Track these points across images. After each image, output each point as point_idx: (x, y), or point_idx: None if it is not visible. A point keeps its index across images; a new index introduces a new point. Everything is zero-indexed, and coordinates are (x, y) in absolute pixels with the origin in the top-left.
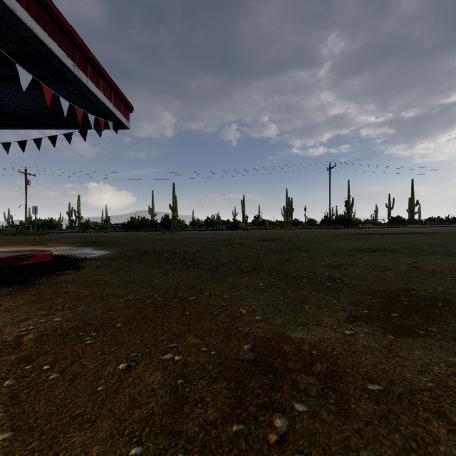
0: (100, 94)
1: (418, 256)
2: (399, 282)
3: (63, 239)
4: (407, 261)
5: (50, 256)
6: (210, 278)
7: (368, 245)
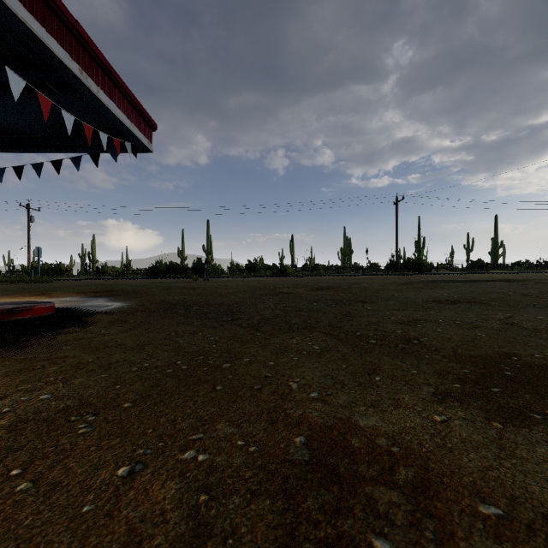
0: (115, 107)
1: (511, 309)
2: (494, 344)
3: (71, 287)
4: (500, 316)
5: (52, 309)
6: (250, 339)
7: (447, 295)
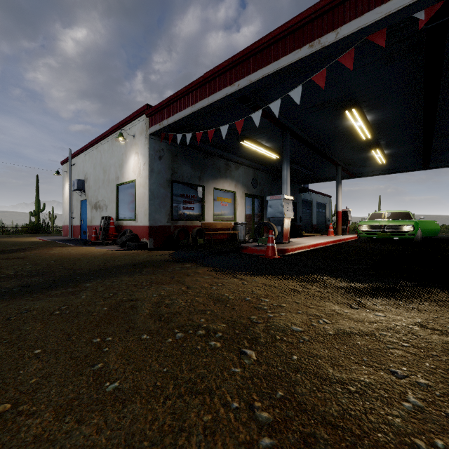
0: None
1: None
2: None
3: None
4: None
5: None
6: None
7: None
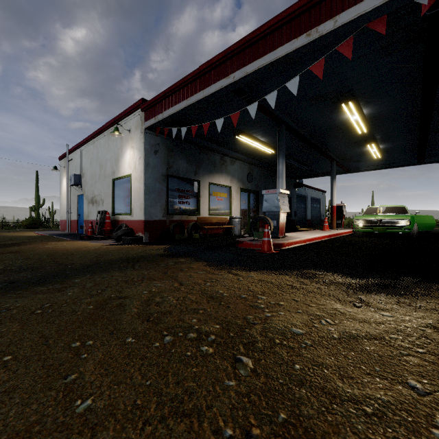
0: None
1: None
2: None
3: None
4: None
5: None
6: None
7: None
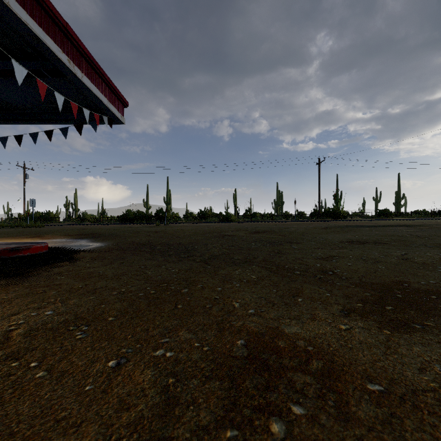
0: (95, 89)
1: (407, 248)
2: (390, 274)
3: (59, 231)
4: (397, 253)
5: (46, 248)
6: (203, 271)
7: (358, 237)
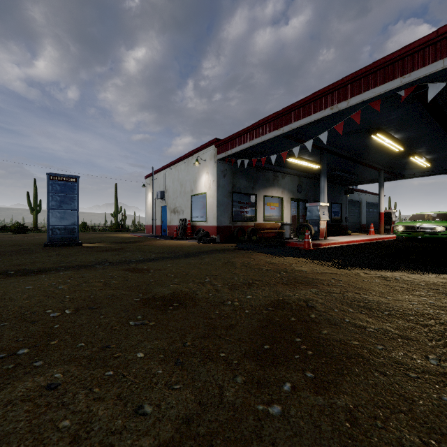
0: None
1: None
2: (380, 442)
3: None
4: None
5: None
6: None
7: None
